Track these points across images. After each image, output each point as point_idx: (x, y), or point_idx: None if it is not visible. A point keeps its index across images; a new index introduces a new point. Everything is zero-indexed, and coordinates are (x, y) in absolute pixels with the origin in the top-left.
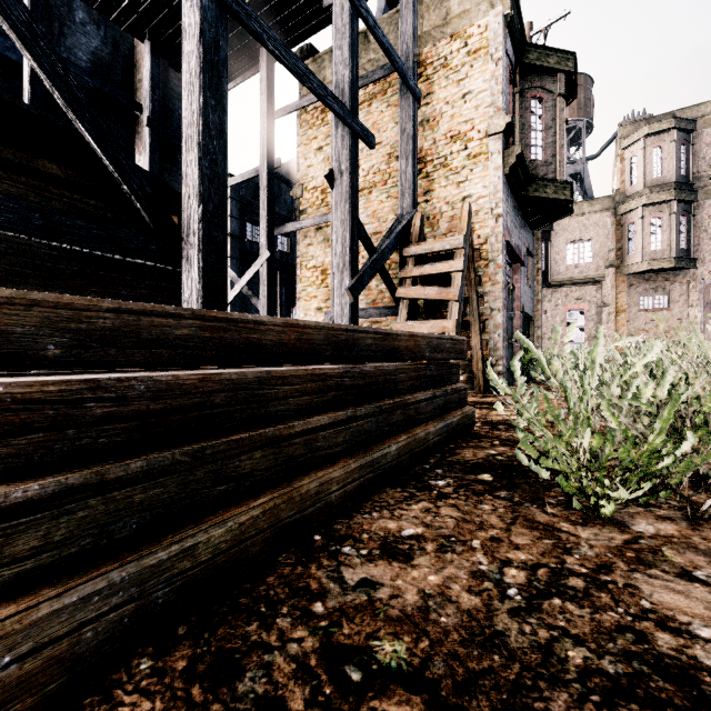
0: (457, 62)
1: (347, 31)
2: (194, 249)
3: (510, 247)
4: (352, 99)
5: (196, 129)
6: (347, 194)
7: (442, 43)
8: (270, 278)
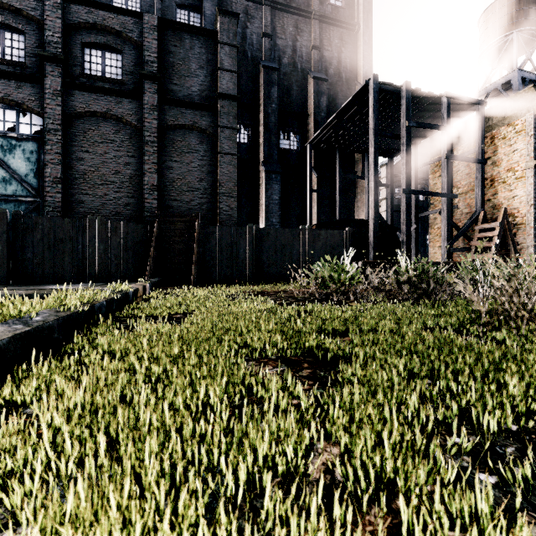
0: (510, 137)
1: (445, 167)
2: (404, 245)
3: None
4: (447, 188)
5: (404, 222)
6: (445, 217)
7: (502, 128)
8: (416, 235)
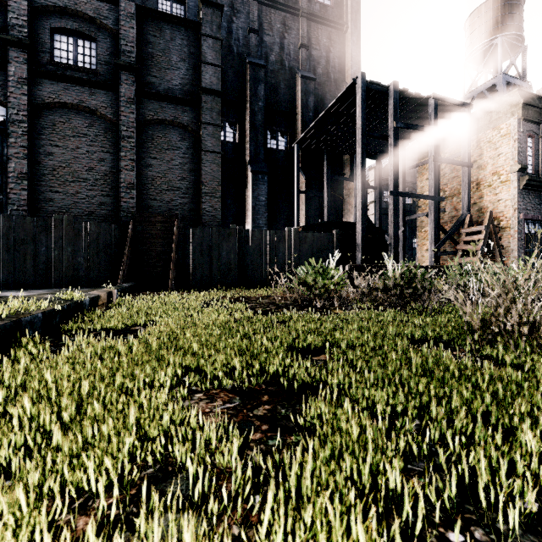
0: (495, 140)
1: (433, 170)
2: (392, 249)
3: (528, 219)
4: (435, 190)
5: (392, 224)
6: (433, 220)
7: (488, 132)
8: (404, 238)
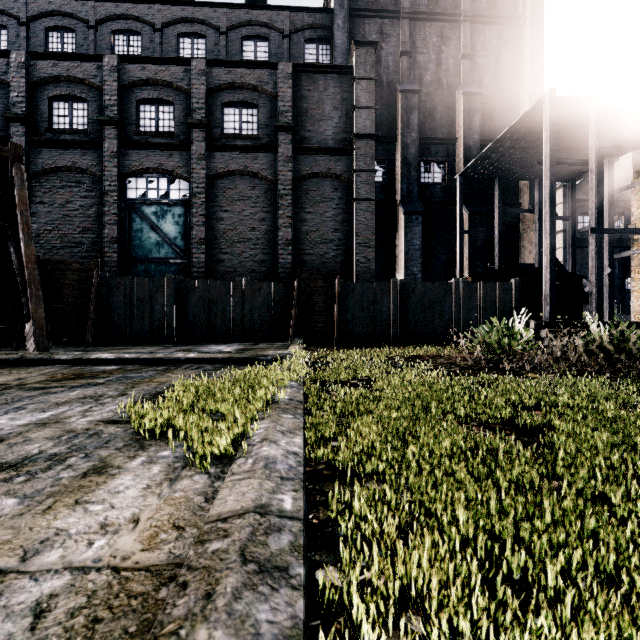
0: None
1: None
2: (593, 299)
3: None
4: None
5: (594, 269)
6: None
7: None
8: (610, 282)
